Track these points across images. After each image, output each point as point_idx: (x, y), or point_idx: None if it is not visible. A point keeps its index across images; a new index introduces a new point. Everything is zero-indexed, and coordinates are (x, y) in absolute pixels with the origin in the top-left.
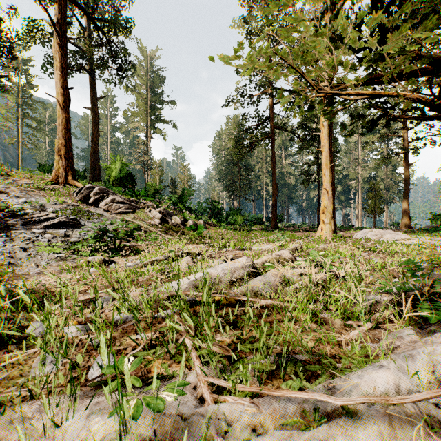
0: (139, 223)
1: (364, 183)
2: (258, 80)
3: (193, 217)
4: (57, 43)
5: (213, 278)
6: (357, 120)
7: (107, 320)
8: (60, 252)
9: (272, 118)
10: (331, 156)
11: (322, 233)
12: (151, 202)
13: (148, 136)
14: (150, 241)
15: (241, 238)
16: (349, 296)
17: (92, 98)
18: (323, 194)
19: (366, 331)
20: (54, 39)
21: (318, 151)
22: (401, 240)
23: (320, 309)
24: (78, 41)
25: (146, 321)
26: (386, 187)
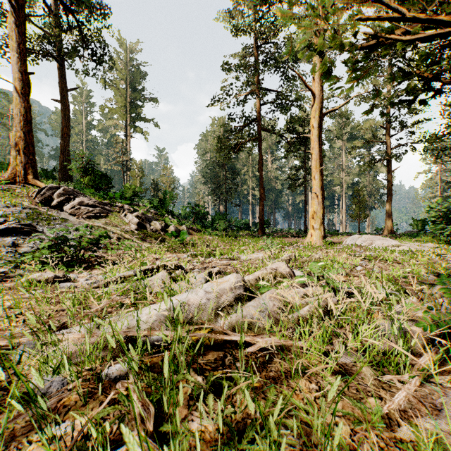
0: (111, 229)
1: (347, 189)
2: (244, 79)
3: (176, 222)
4: (15, 19)
5: (193, 305)
6: (406, 79)
7: (18, 388)
8: (2, 266)
9: (259, 120)
10: (321, 159)
11: (312, 239)
12: (128, 206)
13: (128, 134)
14: (123, 250)
15: (228, 245)
16: (408, 354)
17: (62, 89)
18: (313, 198)
19: (448, 421)
20: (10, 15)
21: (305, 155)
22: (391, 247)
23: (340, 351)
24: (46, 25)
25: (78, 394)
26: (368, 192)
